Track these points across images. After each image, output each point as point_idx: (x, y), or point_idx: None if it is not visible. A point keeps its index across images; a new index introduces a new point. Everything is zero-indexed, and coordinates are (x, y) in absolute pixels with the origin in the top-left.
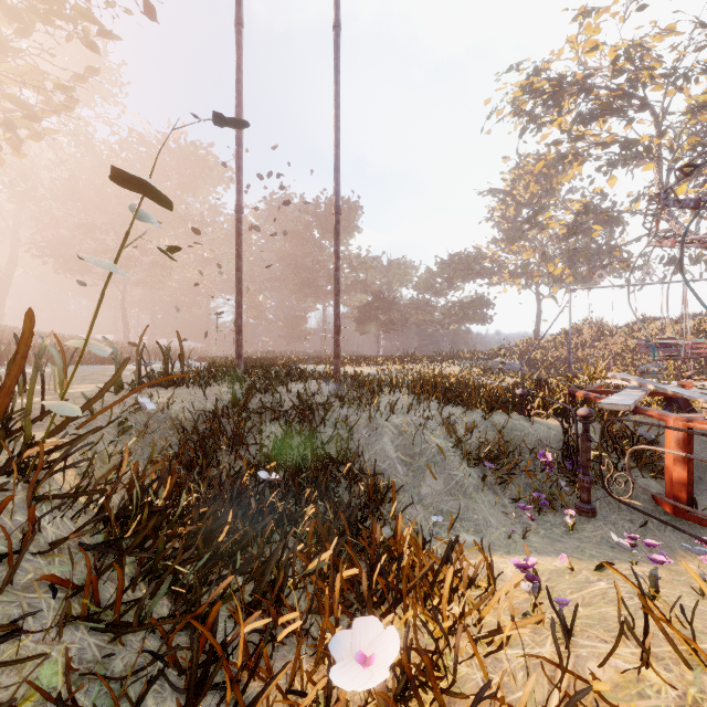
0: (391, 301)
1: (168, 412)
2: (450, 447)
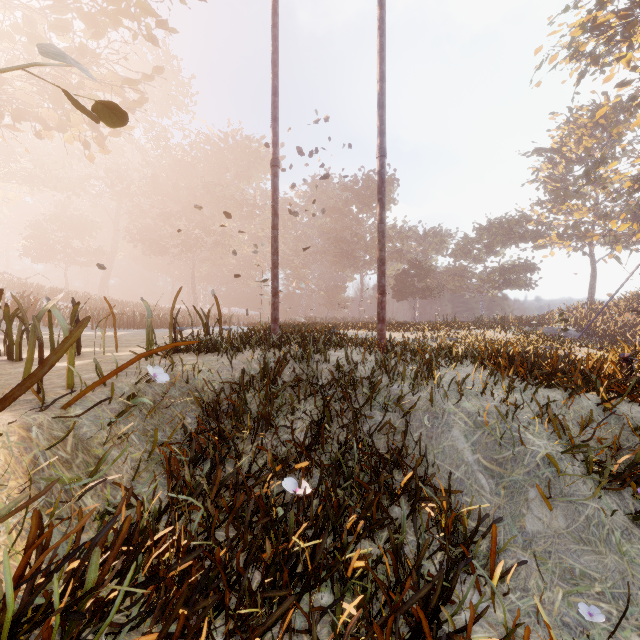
0: (428, 268)
1: (193, 382)
2: (561, 454)
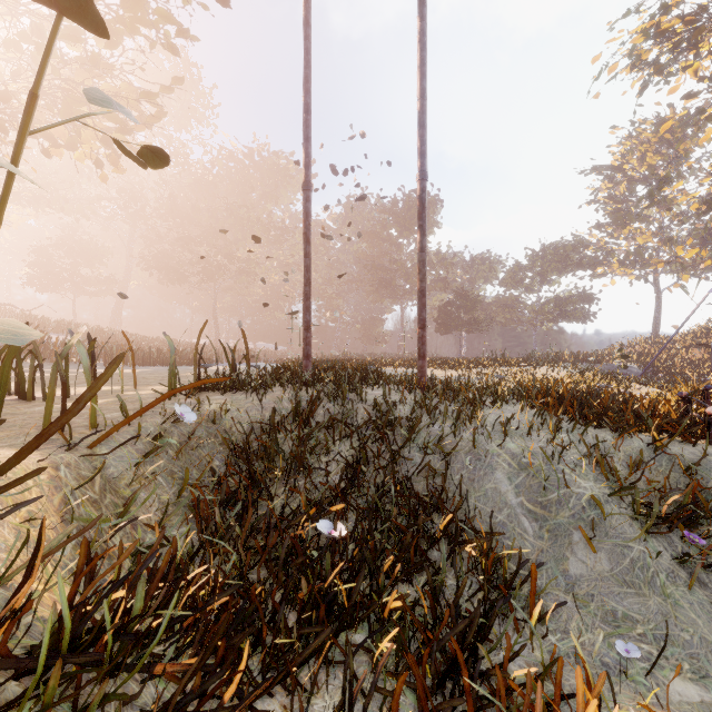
0: (475, 298)
1: (220, 422)
2: (608, 496)
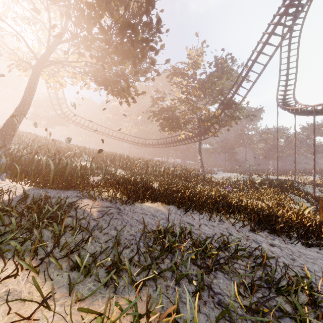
0: (280, 148)
1: None
2: (318, 191)
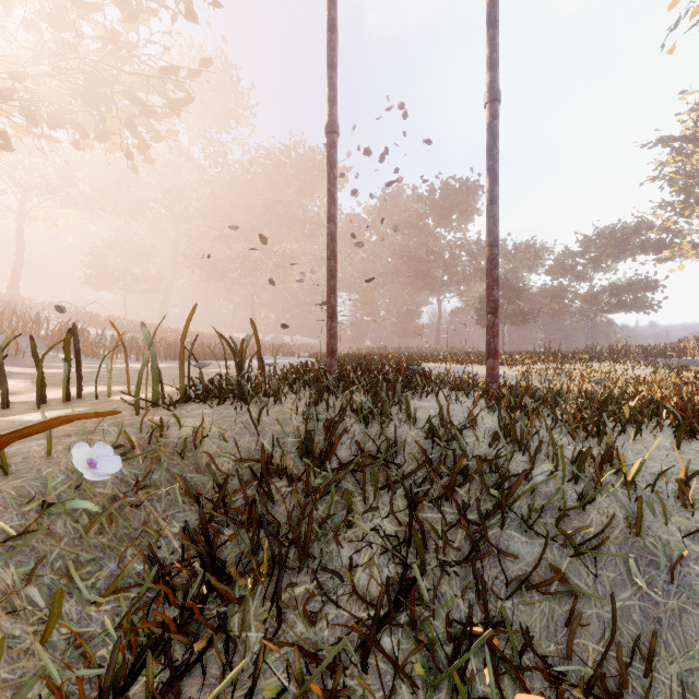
0: (520, 288)
1: (194, 455)
2: None
